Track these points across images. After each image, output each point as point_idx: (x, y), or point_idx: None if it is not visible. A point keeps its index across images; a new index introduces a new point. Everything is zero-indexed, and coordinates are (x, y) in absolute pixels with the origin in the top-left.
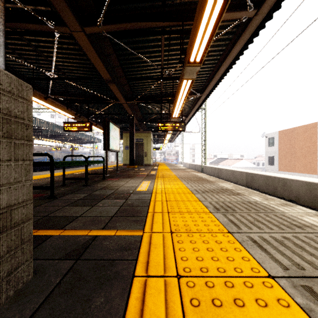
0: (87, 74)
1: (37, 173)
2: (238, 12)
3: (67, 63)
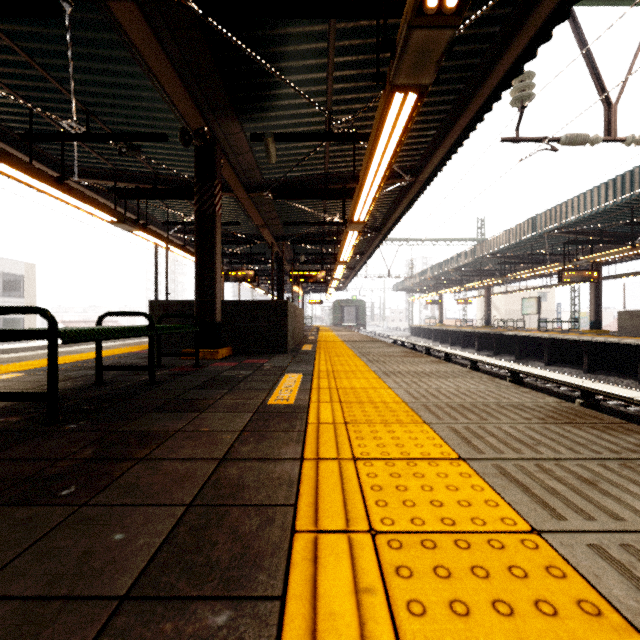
0: None
1: None
2: None
3: None
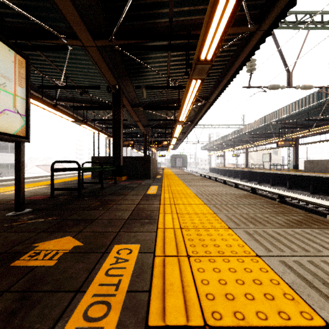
0: None
1: None
2: None
3: None
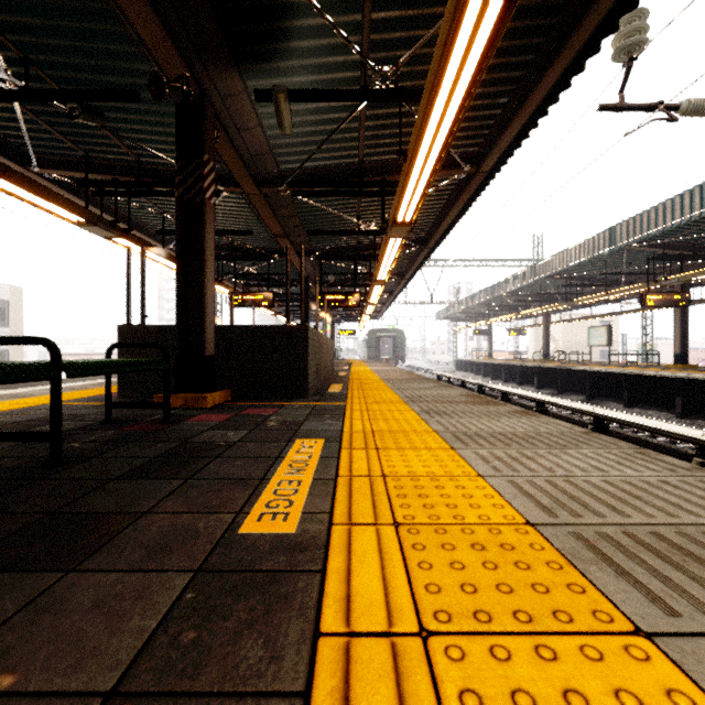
0: None
1: None
2: None
3: None
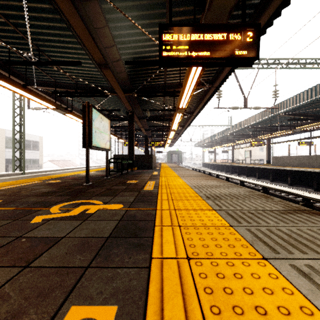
0: (135, 37)
1: (208, 181)
2: (43, 88)
3: (150, 53)
